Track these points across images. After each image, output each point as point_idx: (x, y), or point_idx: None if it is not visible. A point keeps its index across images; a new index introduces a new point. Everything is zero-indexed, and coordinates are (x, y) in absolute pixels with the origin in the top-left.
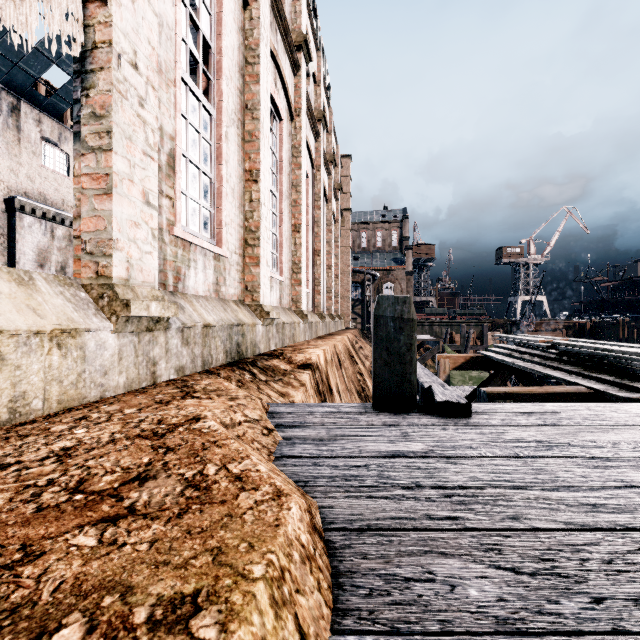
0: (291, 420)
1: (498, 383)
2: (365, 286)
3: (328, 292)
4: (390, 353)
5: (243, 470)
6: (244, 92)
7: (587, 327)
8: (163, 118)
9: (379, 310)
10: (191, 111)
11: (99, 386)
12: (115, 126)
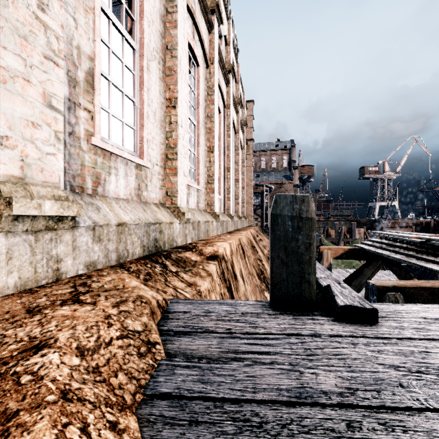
0: (184, 323)
1: (372, 270)
2: (264, 195)
3: (236, 199)
4: (288, 252)
5: None
6: (165, 36)
7: (431, 225)
8: (81, 39)
9: (276, 209)
10: (114, 42)
11: None
12: (3, 20)
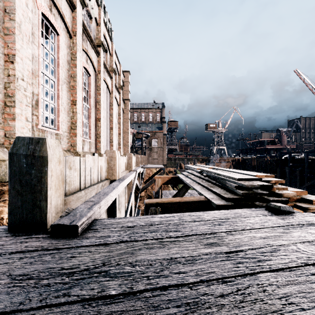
0: None
1: (184, 191)
2: (143, 140)
3: (111, 142)
4: (22, 184)
5: None
6: (4, 0)
7: (240, 160)
8: None
9: (13, 148)
10: None
11: None
12: None
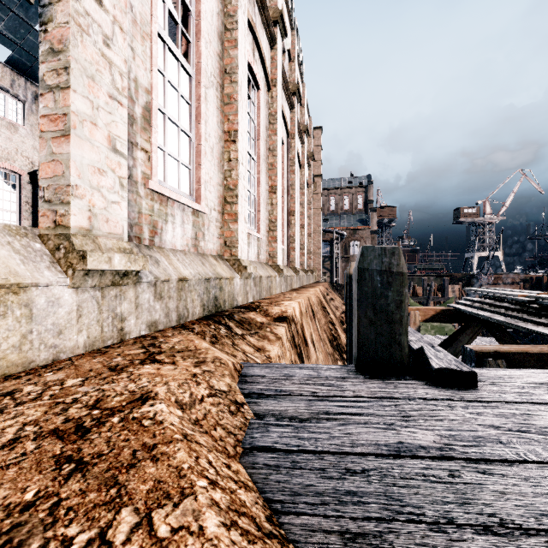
0: (265, 387)
1: (469, 335)
2: (334, 244)
3: (301, 249)
4: (376, 311)
5: (176, 529)
6: (223, 57)
7: (544, 280)
8: (138, 70)
9: (364, 262)
10: (169, 69)
11: (51, 347)
12: (73, 61)
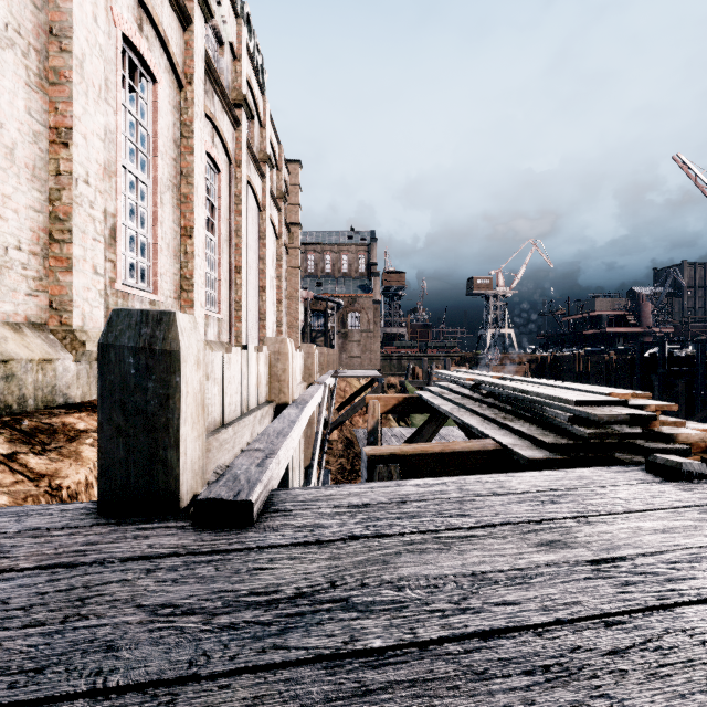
0: None
1: (433, 428)
2: (327, 315)
3: (262, 319)
4: (128, 412)
5: None
6: (48, 9)
7: (548, 361)
8: None
9: (109, 335)
10: None
11: None
12: None
